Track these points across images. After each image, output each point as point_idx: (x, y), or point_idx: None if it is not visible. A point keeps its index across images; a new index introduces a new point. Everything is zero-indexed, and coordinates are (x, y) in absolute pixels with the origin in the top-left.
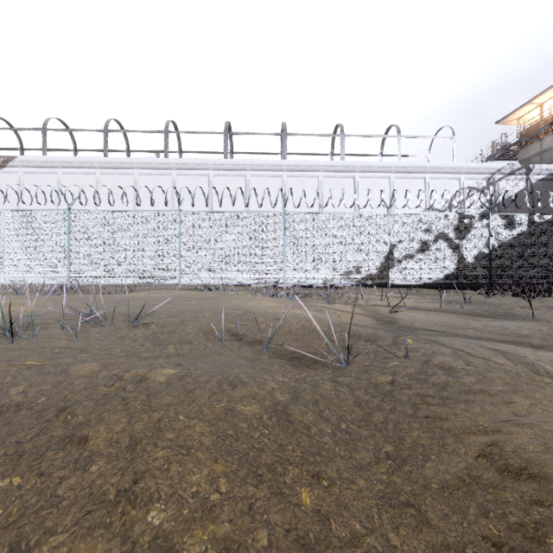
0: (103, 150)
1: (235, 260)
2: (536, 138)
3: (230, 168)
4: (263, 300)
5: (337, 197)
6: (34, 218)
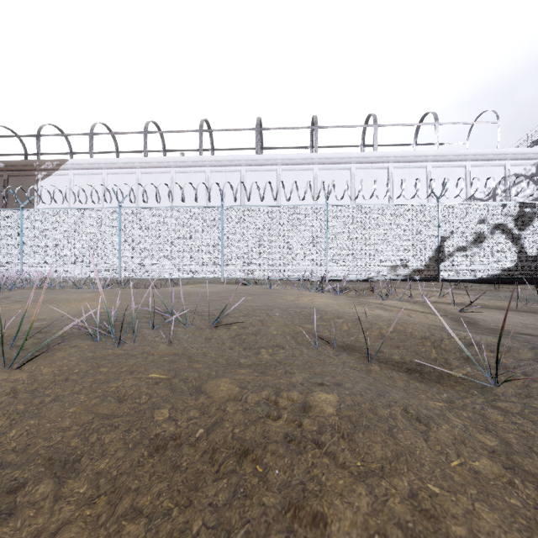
0: (141, 151)
1: (276, 254)
2: None
3: (261, 163)
4: (313, 295)
5: (370, 189)
6: (89, 216)
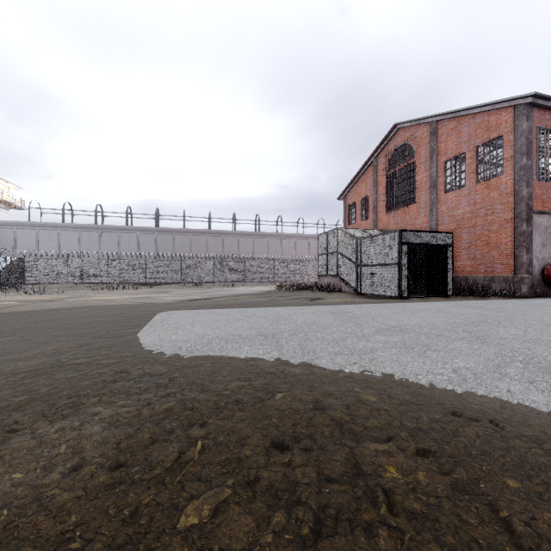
0: None
1: None
2: None
3: None
4: None
5: None
6: None
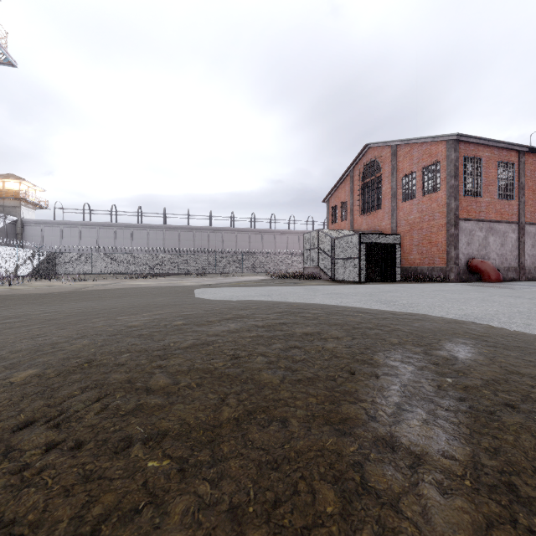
0: None
1: None
2: (2, 198)
3: None
4: None
5: None
6: None
